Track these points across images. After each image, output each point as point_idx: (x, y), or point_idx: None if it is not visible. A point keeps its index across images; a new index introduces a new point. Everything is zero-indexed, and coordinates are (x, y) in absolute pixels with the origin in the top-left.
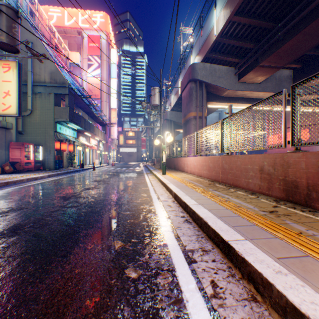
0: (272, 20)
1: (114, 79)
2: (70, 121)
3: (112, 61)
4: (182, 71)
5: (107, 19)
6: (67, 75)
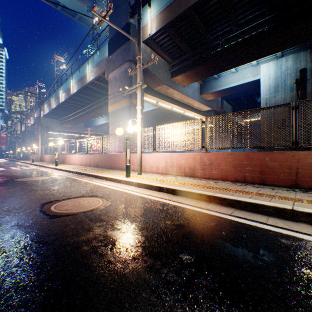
0: (65, 115)
1: None
2: None
3: None
4: (37, 110)
5: None
6: None
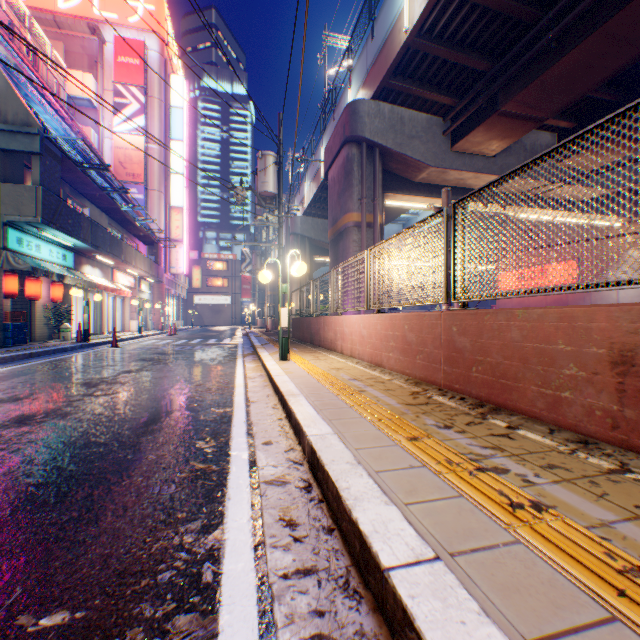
0: (535, 3)
1: (178, 143)
2: (46, 224)
3: (175, 102)
4: (328, 126)
5: (161, 7)
6: (49, 112)
